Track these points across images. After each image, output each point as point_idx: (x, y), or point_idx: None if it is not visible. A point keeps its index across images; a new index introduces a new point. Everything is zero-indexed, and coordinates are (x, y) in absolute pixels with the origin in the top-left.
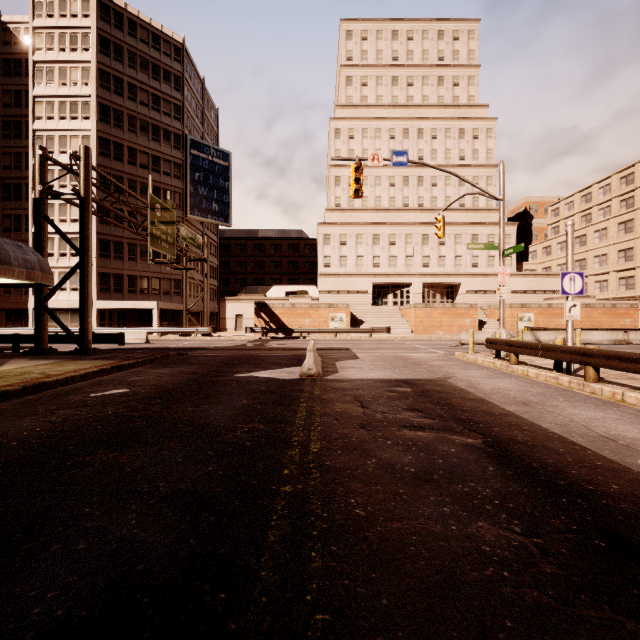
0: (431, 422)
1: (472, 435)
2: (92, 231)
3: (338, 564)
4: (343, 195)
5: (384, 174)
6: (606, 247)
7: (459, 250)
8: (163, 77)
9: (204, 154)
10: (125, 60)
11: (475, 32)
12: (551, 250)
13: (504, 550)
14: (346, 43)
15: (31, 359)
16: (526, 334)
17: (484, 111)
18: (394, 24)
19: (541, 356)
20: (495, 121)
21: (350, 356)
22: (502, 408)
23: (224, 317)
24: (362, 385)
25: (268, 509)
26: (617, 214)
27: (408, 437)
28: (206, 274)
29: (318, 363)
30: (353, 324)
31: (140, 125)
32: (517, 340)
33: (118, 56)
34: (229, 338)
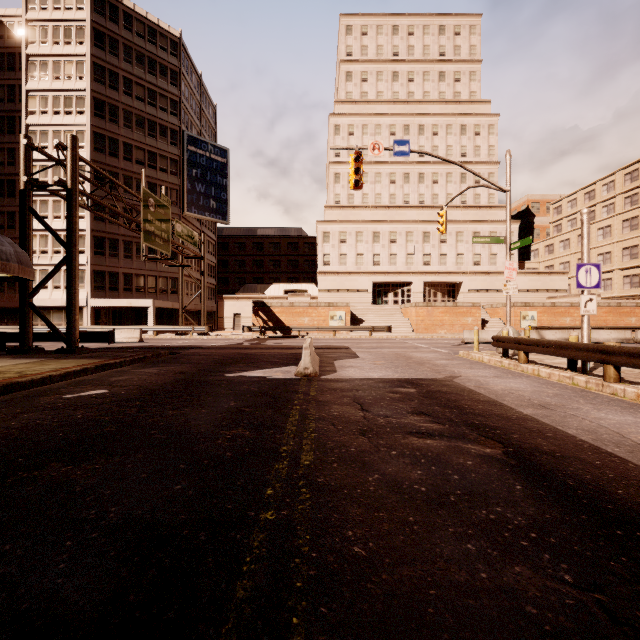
0: (440, 428)
1: (489, 444)
2: (86, 228)
3: (328, 638)
4: (343, 192)
5: (384, 171)
6: (610, 245)
7: (460, 248)
8: (159, 72)
9: (201, 150)
10: (120, 54)
11: (477, 27)
12: (553, 248)
13: (557, 613)
14: (346, 38)
15: (13, 358)
16: (531, 333)
17: (486, 107)
18: (394, 19)
19: (554, 354)
20: (497, 117)
21: (349, 355)
22: (518, 411)
23: (222, 316)
24: (362, 385)
25: (241, 546)
26: (621, 211)
27: (415, 446)
28: (203, 272)
29: (315, 362)
30: (353, 323)
31: (136, 120)
32: (527, 337)
33: (113, 50)
34: (226, 337)
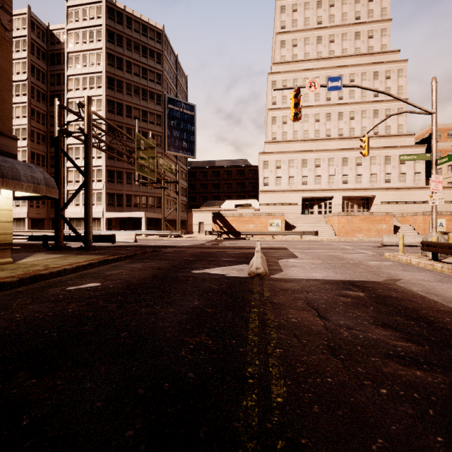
0: (421, 350)
1: None
2: (103, 164)
3: None
4: (278, 131)
5: (310, 113)
6: None
7: (374, 169)
8: (149, 55)
9: (177, 107)
10: (124, 45)
11: None
12: None
13: None
14: (280, 16)
15: (49, 253)
16: (445, 237)
17: (395, 56)
18: None
19: None
20: (405, 63)
21: (289, 255)
22: None
23: (191, 223)
24: (310, 286)
25: None
26: None
27: (406, 381)
28: (177, 192)
29: (264, 262)
30: (287, 228)
31: (134, 89)
32: None
33: (119, 43)
34: (193, 239)
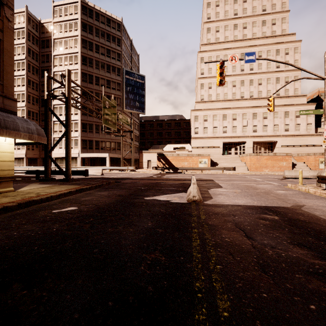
0: None
1: None
2: (79, 119)
3: None
4: (205, 94)
5: (229, 80)
6: None
7: (276, 121)
8: (112, 40)
9: (132, 77)
10: (94, 33)
11: None
12: None
13: None
14: (207, 10)
15: (40, 183)
16: None
17: (292, 37)
18: None
19: None
20: (300, 42)
21: (215, 185)
22: None
23: (142, 161)
24: (235, 211)
25: None
26: None
27: None
28: (132, 139)
29: (198, 191)
30: (212, 165)
31: (101, 65)
32: None
33: (90, 31)
34: (144, 172)
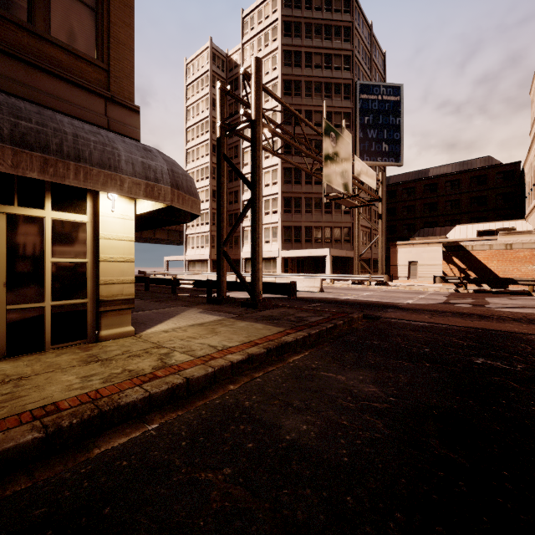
0: None
1: None
2: (278, 191)
3: None
4: None
5: None
6: None
7: None
8: (334, 34)
9: (373, 95)
10: (302, 34)
11: None
12: None
13: None
14: None
15: (203, 311)
16: None
17: None
18: None
19: None
20: None
21: None
22: None
23: (394, 264)
24: None
25: None
26: None
27: None
28: (380, 215)
29: None
30: None
31: (314, 87)
32: None
33: (297, 33)
34: (410, 289)
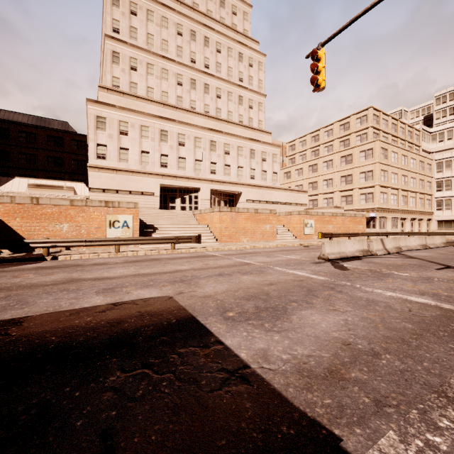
0: None
1: None
2: None
3: None
4: (123, 77)
5: (171, 69)
6: (332, 173)
7: (241, 161)
8: None
9: None
10: None
11: None
12: (291, 175)
13: None
14: None
15: None
16: (378, 242)
17: (256, 46)
18: None
19: None
20: (264, 57)
21: None
22: None
23: None
24: None
25: None
26: (340, 150)
27: None
28: None
29: None
30: (142, 231)
31: None
32: None
33: None
34: None
